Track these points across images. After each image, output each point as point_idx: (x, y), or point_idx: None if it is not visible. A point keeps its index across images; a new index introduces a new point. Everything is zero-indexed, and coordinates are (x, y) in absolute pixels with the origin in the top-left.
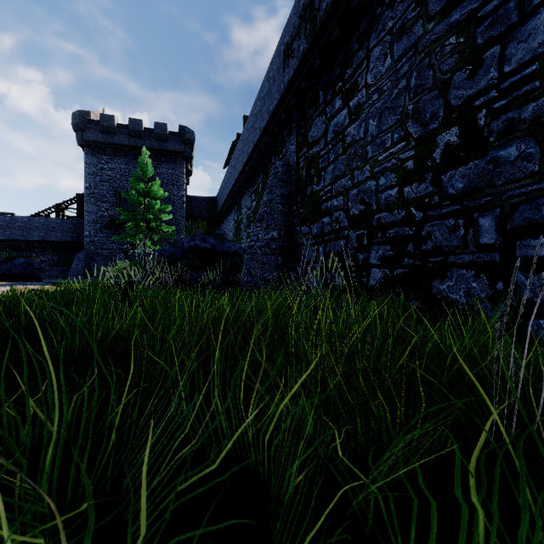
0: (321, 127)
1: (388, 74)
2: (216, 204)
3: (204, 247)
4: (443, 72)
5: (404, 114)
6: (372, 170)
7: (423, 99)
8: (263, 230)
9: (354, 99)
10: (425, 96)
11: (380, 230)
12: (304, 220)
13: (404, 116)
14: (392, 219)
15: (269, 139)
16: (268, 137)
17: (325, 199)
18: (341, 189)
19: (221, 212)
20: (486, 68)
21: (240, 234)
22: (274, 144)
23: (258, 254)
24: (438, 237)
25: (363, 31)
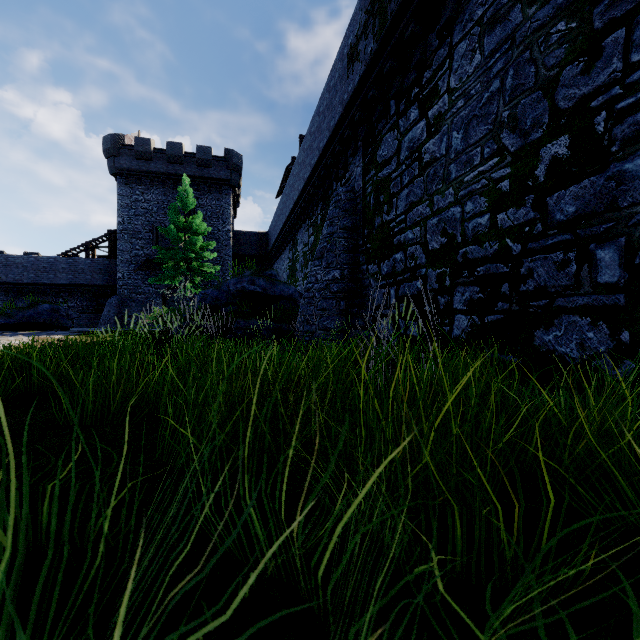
0: (393, 144)
1: (477, 74)
2: (267, 240)
3: (253, 290)
4: (548, 67)
5: (497, 123)
6: (457, 194)
7: (522, 103)
8: (322, 270)
9: (434, 107)
10: (525, 99)
11: (466, 268)
12: (372, 257)
13: (497, 125)
14: (482, 254)
15: (329, 161)
16: (328, 158)
17: (397, 231)
18: (417, 219)
19: (273, 249)
20: (606, 58)
21: (295, 275)
22: (335, 167)
23: (317, 298)
24: (541, 275)
25: (445, 23)
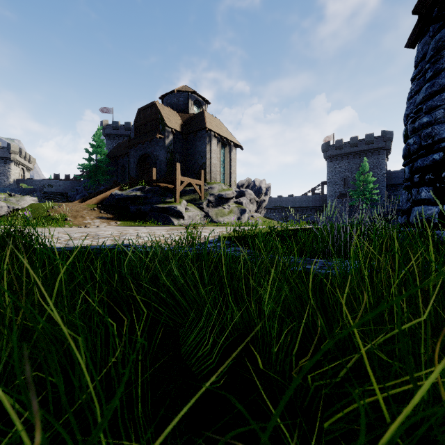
0: None
1: None
2: None
3: (398, 209)
4: None
5: None
6: None
7: None
8: None
9: None
10: None
11: None
12: None
13: None
14: None
15: None
16: None
17: None
18: None
19: None
20: None
21: None
22: None
23: None
24: None
25: None
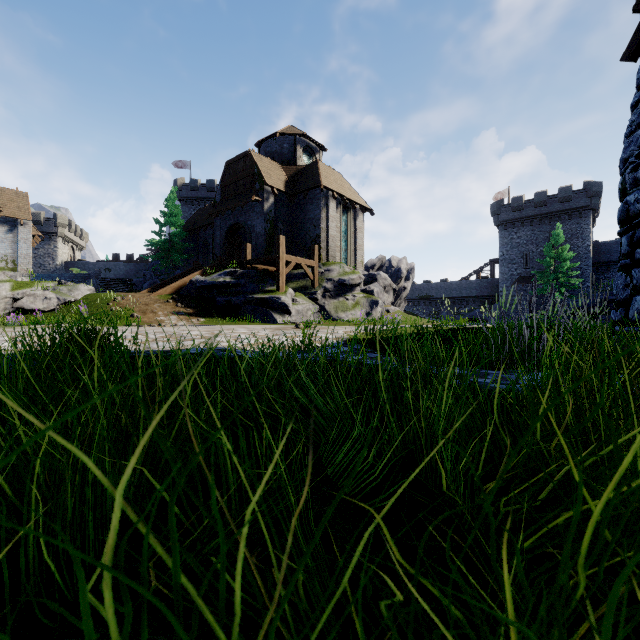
0: None
1: None
2: None
3: (611, 299)
4: None
5: None
6: None
7: None
8: None
9: None
10: None
11: None
12: None
13: None
14: None
15: None
16: None
17: None
18: None
19: None
20: None
21: None
22: None
23: None
24: None
25: None
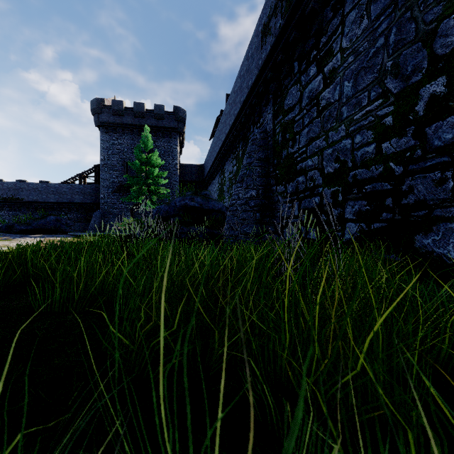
0: (296, 95)
1: (365, 35)
2: (203, 170)
3: (193, 206)
4: (427, 23)
5: (382, 71)
6: (347, 129)
7: (404, 54)
8: (243, 190)
9: (329, 64)
10: (406, 50)
11: (356, 186)
12: (280, 180)
13: (382, 73)
14: (368, 175)
15: (248, 111)
16: (247, 109)
17: (299, 160)
18: (315, 150)
19: (207, 176)
20: None
21: (223, 194)
22: (252, 115)
23: (239, 211)
24: (421, 191)
25: None
